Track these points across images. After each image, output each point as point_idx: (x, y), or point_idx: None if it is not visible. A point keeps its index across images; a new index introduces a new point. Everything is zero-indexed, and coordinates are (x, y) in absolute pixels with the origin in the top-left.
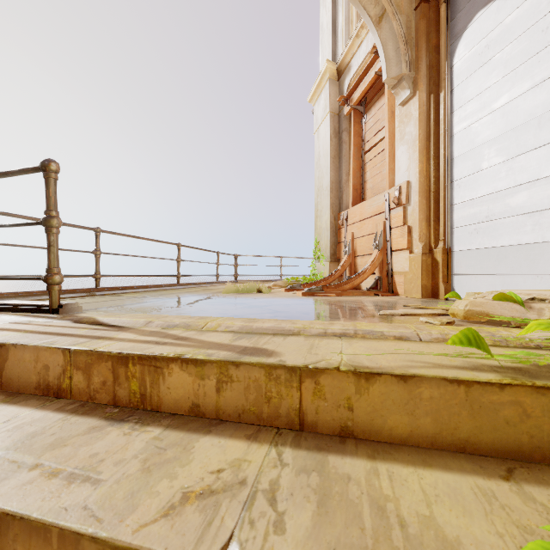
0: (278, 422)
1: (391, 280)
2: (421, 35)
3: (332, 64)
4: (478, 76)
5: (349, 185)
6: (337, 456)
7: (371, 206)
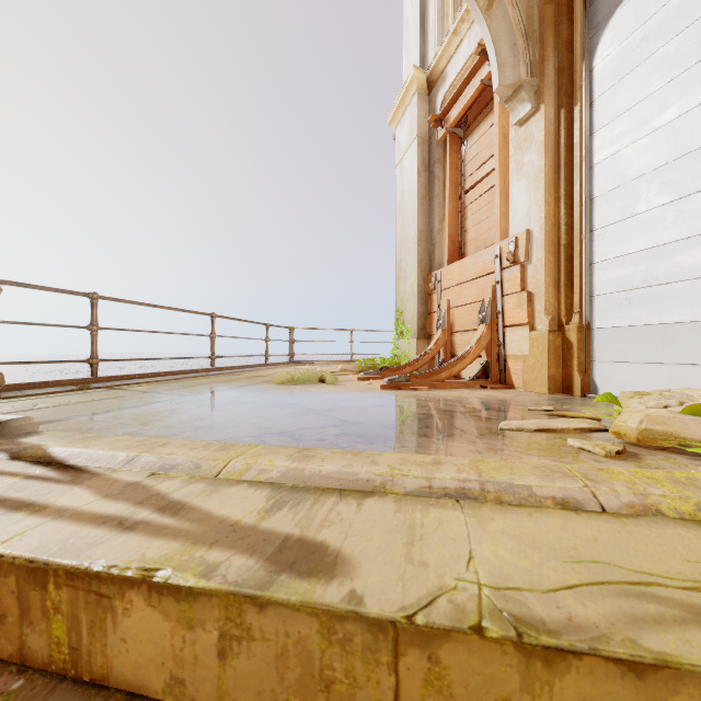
0: None
1: (504, 367)
2: (547, 27)
3: (420, 73)
4: (631, 80)
5: (443, 235)
6: None
7: (475, 264)
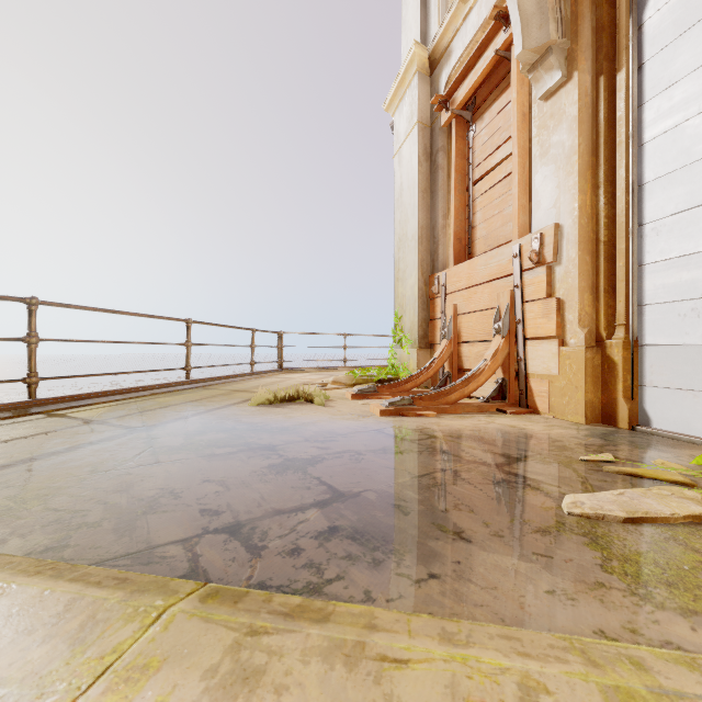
0: None
1: (525, 387)
2: None
3: (422, 49)
4: (700, 32)
5: (447, 232)
6: None
7: (487, 265)
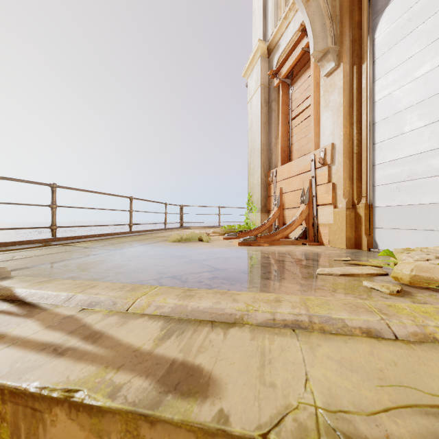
0: None
1: (317, 231)
2: (345, 13)
3: (263, 43)
4: (400, 47)
5: (277, 147)
6: None
7: (298, 165)
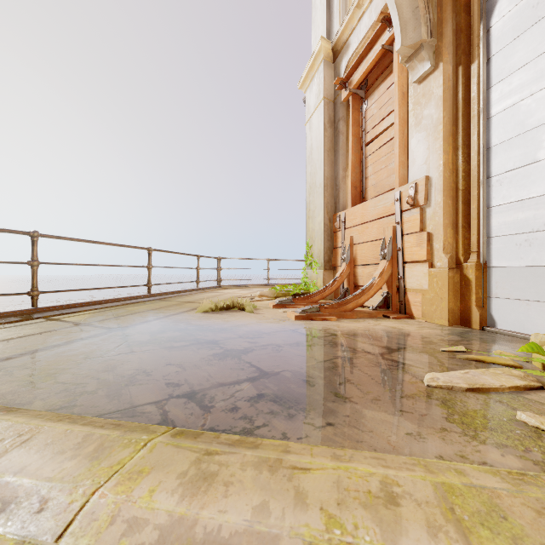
0: None
1: (403, 298)
2: None
3: (327, 43)
4: (531, 35)
5: (346, 182)
6: None
7: (376, 207)
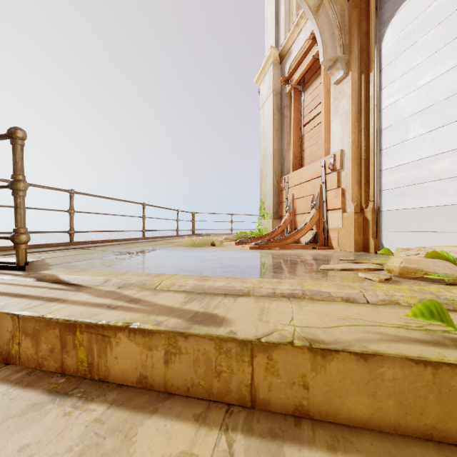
0: (229, 398)
1: (327, 235)
2: (353, 23)
3: (275, 50)
4: (404, 57)
5: (289, 153)
6: (293, 447)
7: (309, 171)
